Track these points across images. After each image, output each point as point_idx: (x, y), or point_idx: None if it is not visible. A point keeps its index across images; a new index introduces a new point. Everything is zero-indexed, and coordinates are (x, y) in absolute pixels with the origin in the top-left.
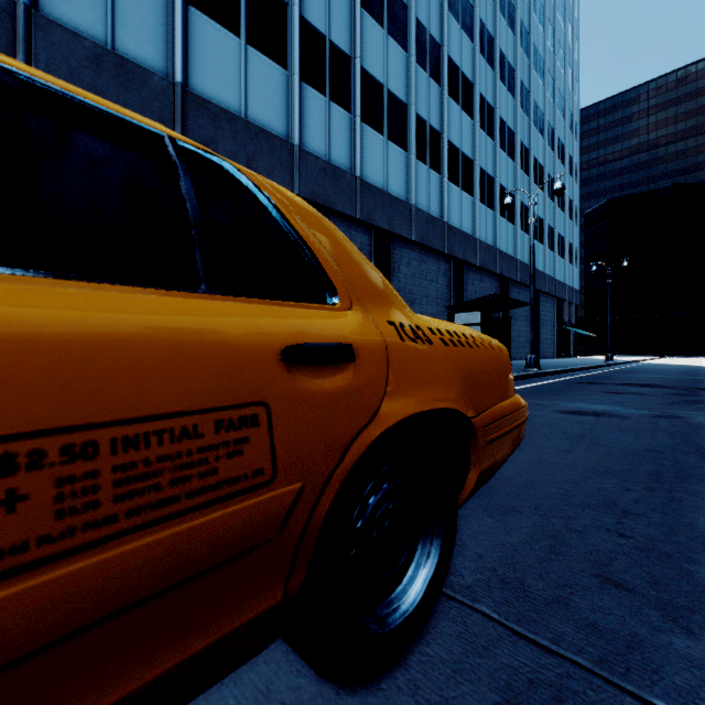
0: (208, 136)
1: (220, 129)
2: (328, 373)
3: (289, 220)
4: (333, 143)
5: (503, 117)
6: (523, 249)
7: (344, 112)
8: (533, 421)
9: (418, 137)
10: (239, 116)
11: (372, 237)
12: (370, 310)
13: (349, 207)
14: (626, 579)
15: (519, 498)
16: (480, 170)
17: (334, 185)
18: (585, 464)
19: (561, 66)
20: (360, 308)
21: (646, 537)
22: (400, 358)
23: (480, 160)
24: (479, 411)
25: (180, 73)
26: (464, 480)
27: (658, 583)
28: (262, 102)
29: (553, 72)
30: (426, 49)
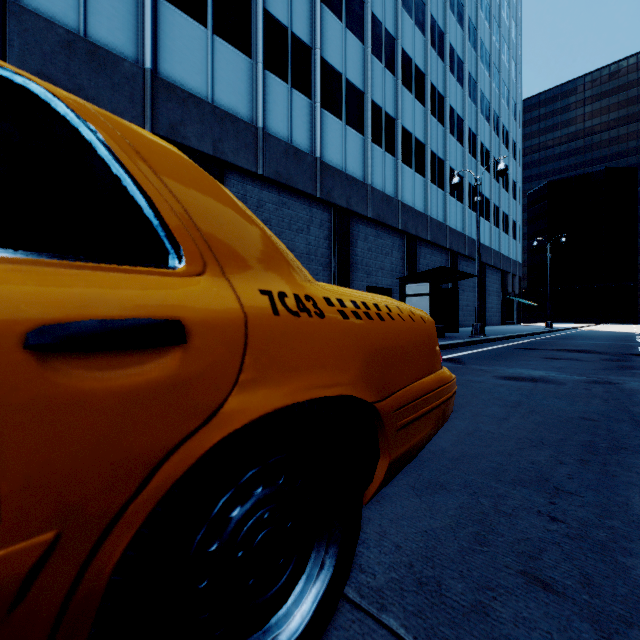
0: (177, 118)
1: (188, 112)
2: (130, 362)
3: (121, 161)
4: (294, 127)
5: (453, 105)
6: (471, 226)
7: (305, 99)
8: (474, 387)
9: (374, 122)
10: (206, 100)
11: (332, 214)
12: (236, 276)
13: (310, 186)
14: (555, 578)
15: (449, 473)
16: (432, 153)
17: (295, 166)
18: (520, 433)
19: (505, 60)
20: (219, 274)
21: (578, 521)
22: (267, 336)
23: (432, 144)
24: (388, 393)
25: (149, 59)
26: (374, 470)
27: (591, 583)
28: (228, 88)
29: (498, 65)
30: (382, 41)
